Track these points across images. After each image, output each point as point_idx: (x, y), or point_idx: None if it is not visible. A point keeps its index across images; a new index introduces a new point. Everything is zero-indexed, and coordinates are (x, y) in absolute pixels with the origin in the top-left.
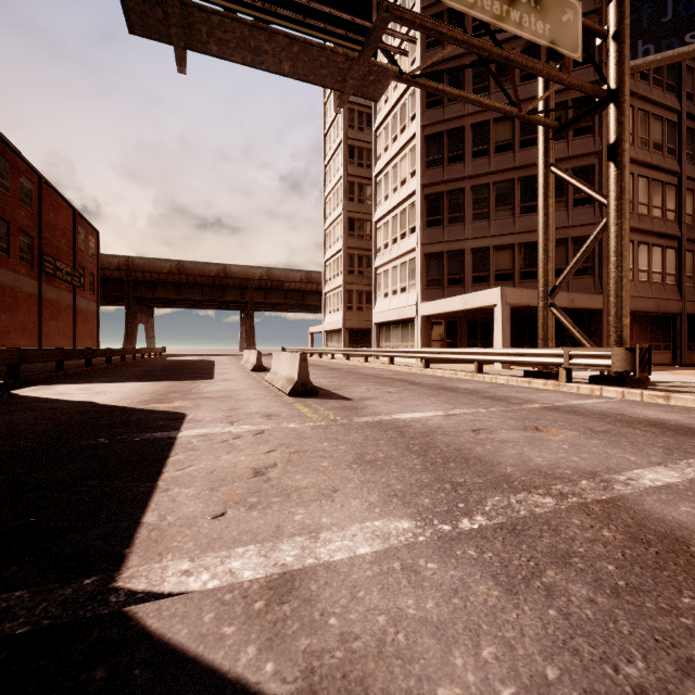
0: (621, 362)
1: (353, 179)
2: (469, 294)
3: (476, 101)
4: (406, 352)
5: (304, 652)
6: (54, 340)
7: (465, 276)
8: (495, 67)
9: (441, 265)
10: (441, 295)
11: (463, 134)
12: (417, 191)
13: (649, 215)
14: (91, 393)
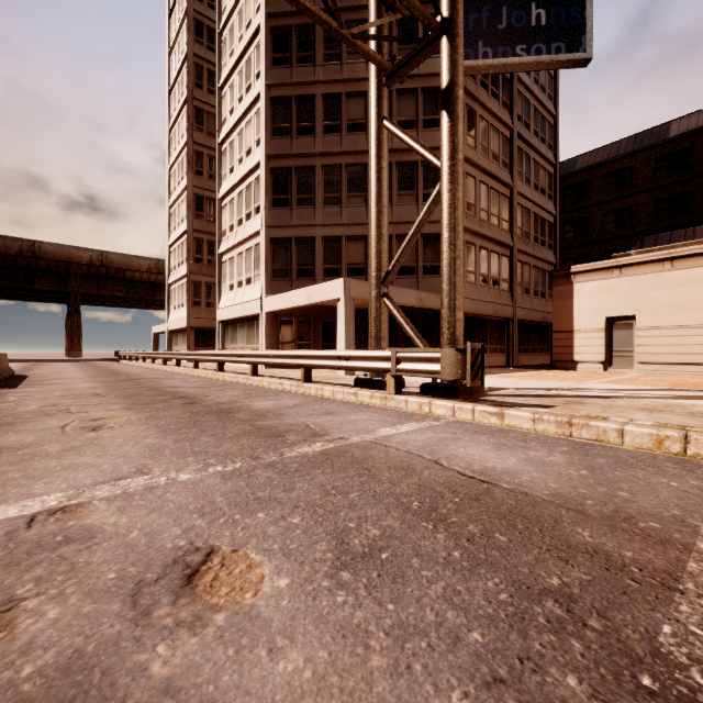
0: (451, 367)
1: (201, 149)
2: (313, 286)
3: None
4: (234, 355)
5: None
6: None
7: (316, 268)
8: None
9: (289, 253)
10: (289, 289)
11: (313, 103)
12: (262, 162)
13: (489, 222)
14: None
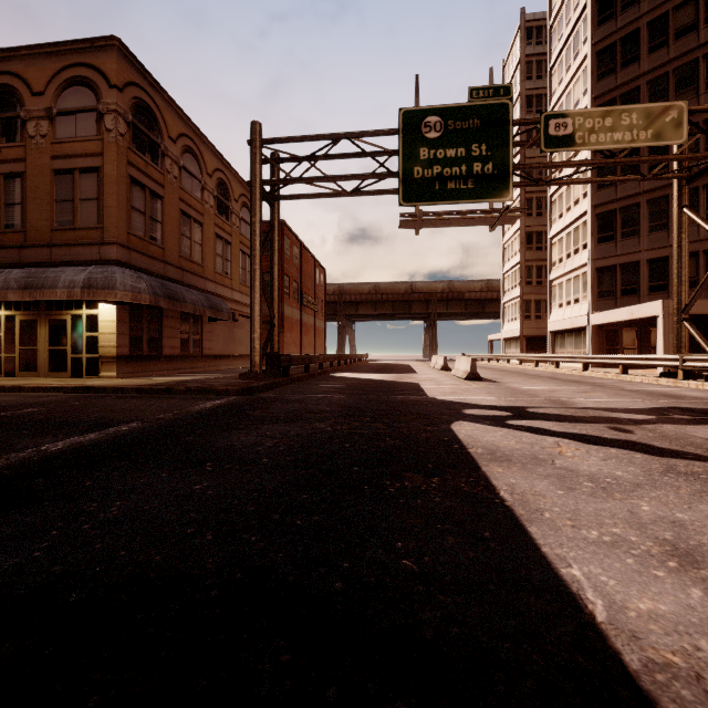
0: None
1: (531, 195)
2: (634, 306)
3: (600, 181)
4: (568, 358)
5: (464, 401)
6: (306, 349)
7: (640, 286)
8: (675, 81)
9: (613, 277)
10: (613, 306)
11: (637, 152)
12: (588, 212)
13: None
14: (365, 376)
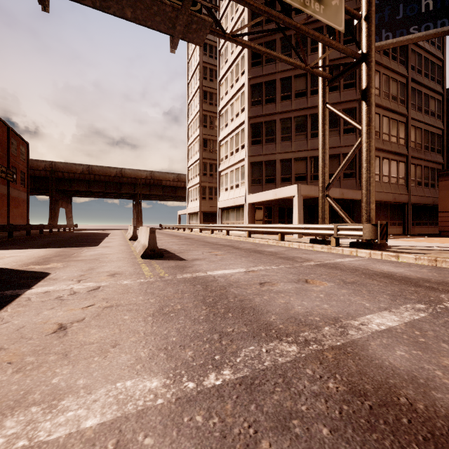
0: (369, 233)
1: (206, 113)
2: (278, 189)
3: (277, 56)
4: (237, 227)
5: None
6: None
7: (276, 177)
8: (295, 42)
9: (261, 170)
10: (261, 190)
11: (275, 84)
12: (245, 121)
13: (389, 141)
14: None
